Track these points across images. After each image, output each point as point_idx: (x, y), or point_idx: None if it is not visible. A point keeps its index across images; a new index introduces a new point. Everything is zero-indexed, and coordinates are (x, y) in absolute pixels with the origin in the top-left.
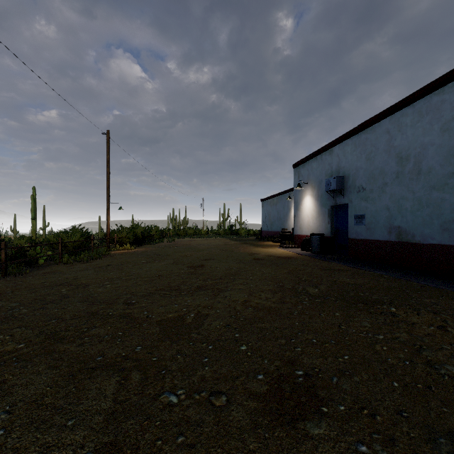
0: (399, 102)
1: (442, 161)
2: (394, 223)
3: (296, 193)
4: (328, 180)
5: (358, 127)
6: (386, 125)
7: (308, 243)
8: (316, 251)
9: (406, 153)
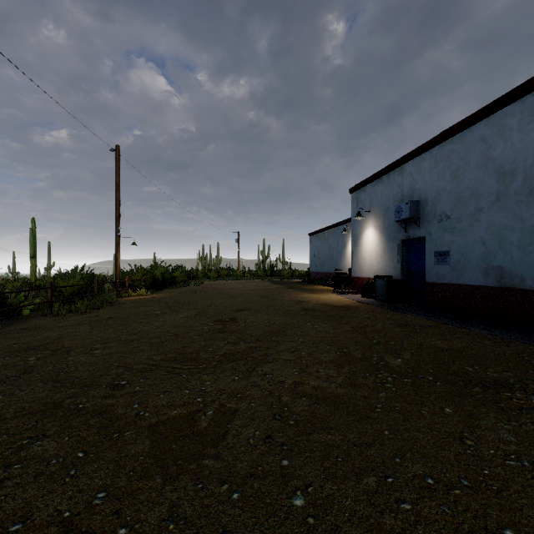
0: (500, 98)
1: None
2: (492, 262)
3: (354, 224)
4: (398, 206)
5: (440, 135)
6: (481, 131)
7: (371, 288)
8: (381, 298)
9: (511, 167)
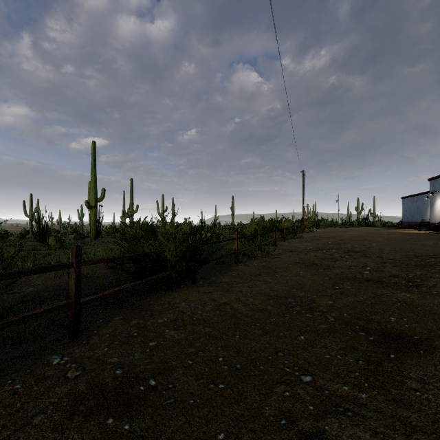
0: None
1: None
2: None
3: (430, 197)
4: None
5: None
6: None
7: (438, 227)
8: None
9: None
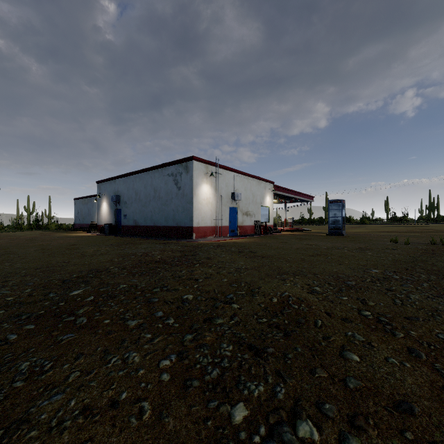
0: (135, 171)
1: (144, 197)
2: (134, 218)
3: (98, 199)
4: (112, 196)
5: (124, 174)
6: (133, 178)
7: (104, 229)
8: (107, 233)
9: (137, 192)
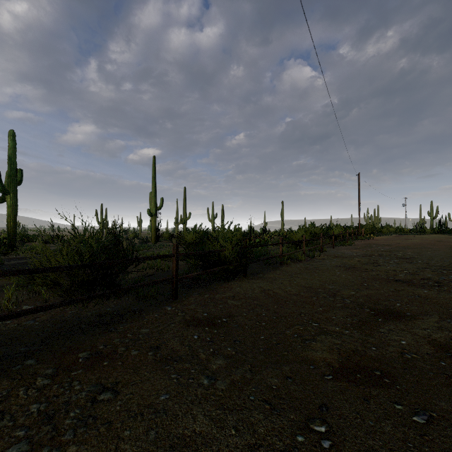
0: None
1: None
2: None
3: None
4: None
5: None
6: None
7: None
8: None
9: None
